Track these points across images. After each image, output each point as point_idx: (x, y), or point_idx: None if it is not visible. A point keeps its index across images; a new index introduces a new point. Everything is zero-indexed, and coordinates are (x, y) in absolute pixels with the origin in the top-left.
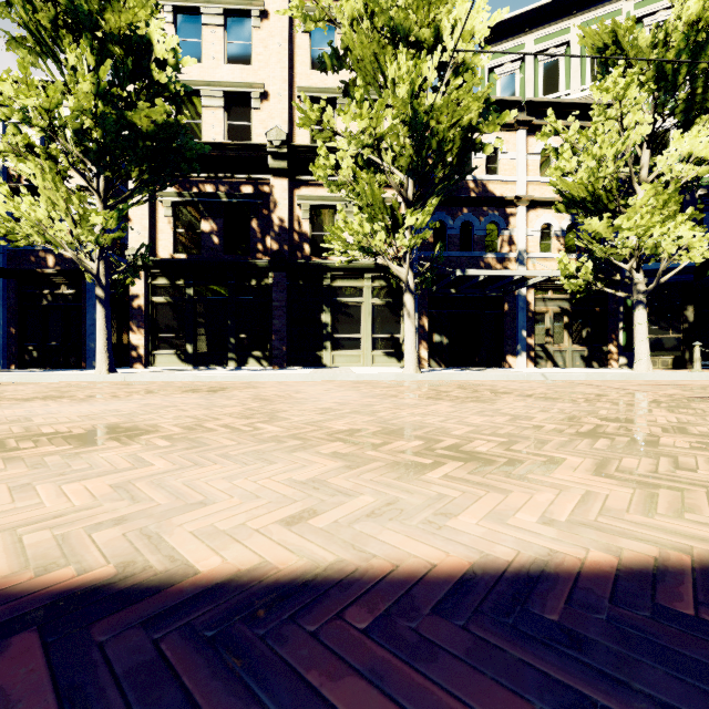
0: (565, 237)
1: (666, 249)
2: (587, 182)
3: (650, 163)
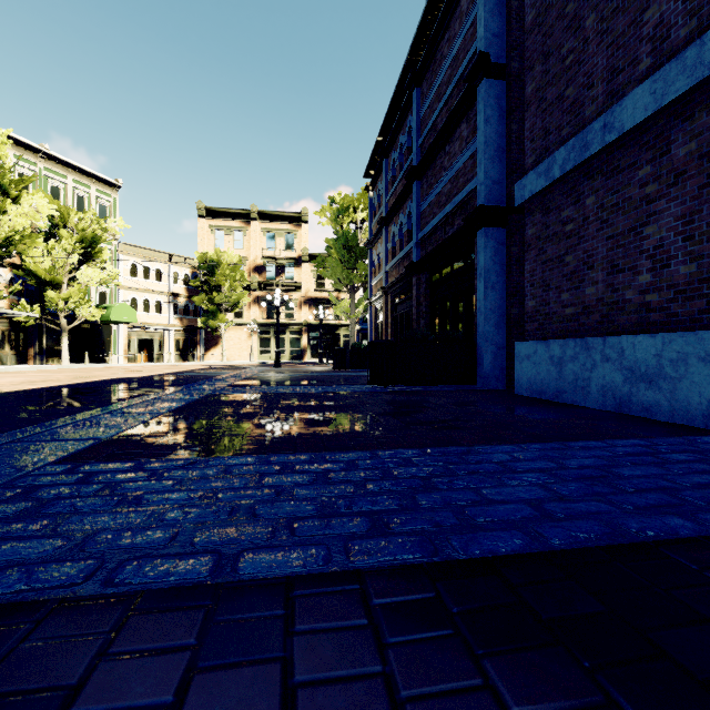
0: (8, 284)
1: (83, 313)
2: (53, 274)
3: None
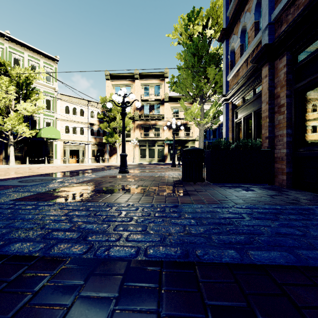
0: None
1: (20, 132)
2: None
3: (15, 102)
